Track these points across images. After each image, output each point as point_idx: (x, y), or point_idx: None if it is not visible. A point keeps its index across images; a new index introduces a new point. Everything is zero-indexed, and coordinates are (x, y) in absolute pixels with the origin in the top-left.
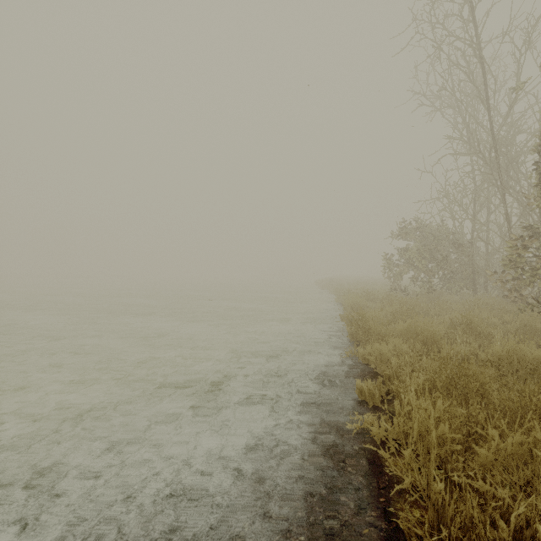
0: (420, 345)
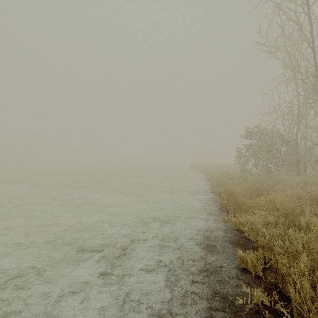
0: (283, 217)
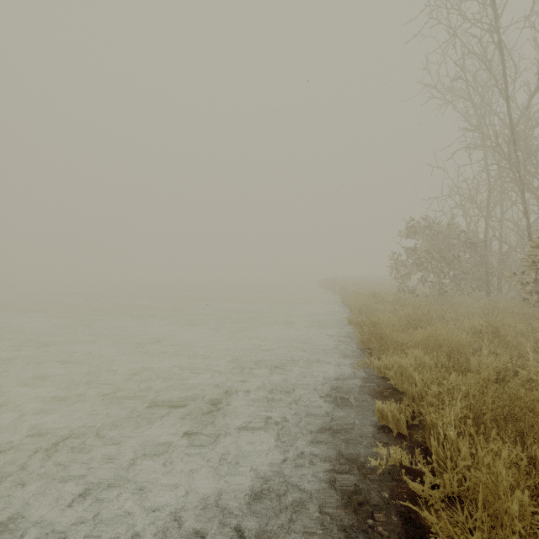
0: (445, 358)
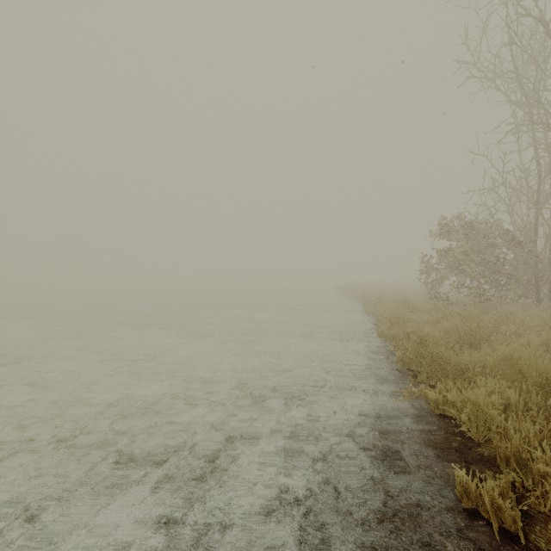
0: (540, 394)
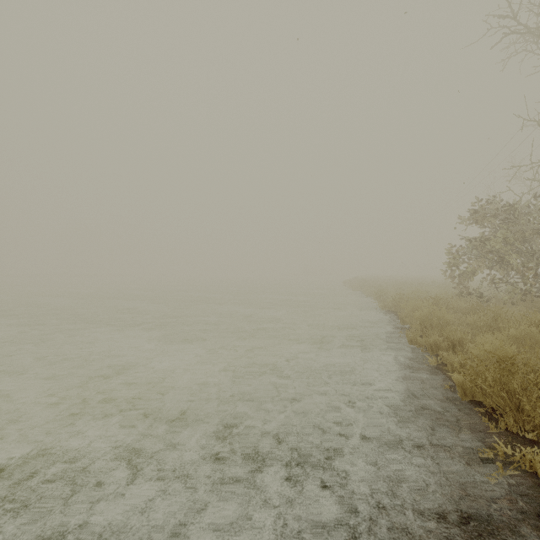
0: None
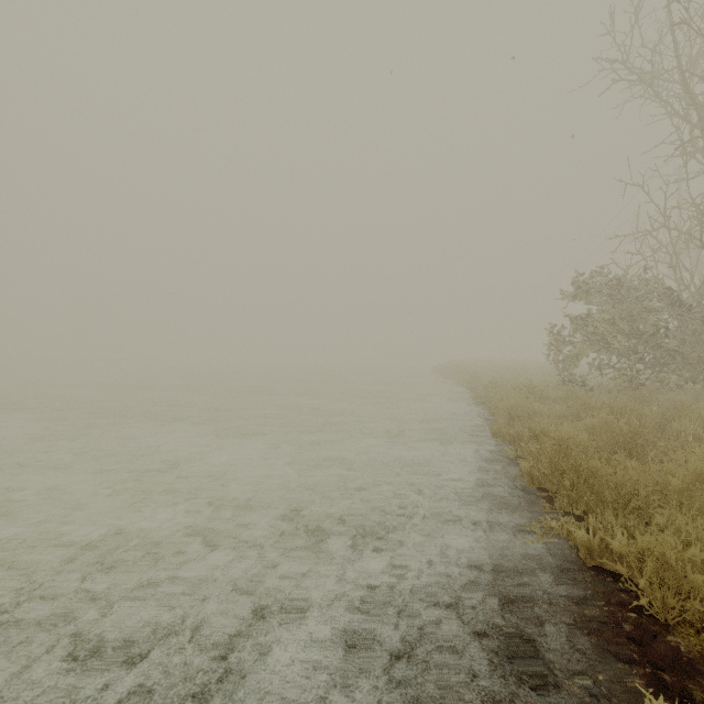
0: None
